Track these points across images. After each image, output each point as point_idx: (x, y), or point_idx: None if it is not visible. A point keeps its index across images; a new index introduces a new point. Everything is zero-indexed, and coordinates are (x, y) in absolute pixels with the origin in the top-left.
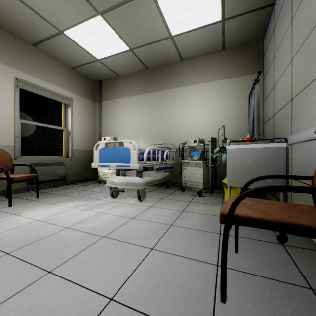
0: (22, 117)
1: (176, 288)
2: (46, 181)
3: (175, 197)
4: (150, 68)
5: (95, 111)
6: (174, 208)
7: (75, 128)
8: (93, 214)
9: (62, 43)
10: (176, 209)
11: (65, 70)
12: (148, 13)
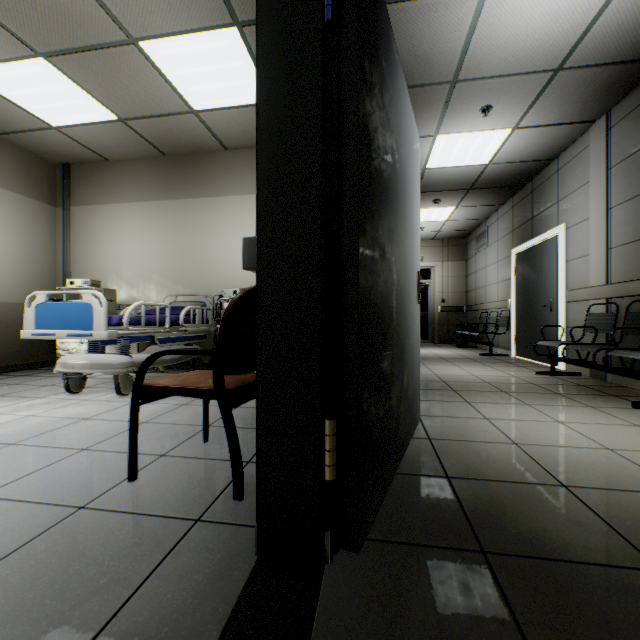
0: None
1: (83, 478)
2: None
3: None
4: (170, 155)
5: (55, 224)
6: (175, 401)
7: (3, 259)
8: (11, 419)
9: None
10: (175, 403)
11: None
12: (140, 71)
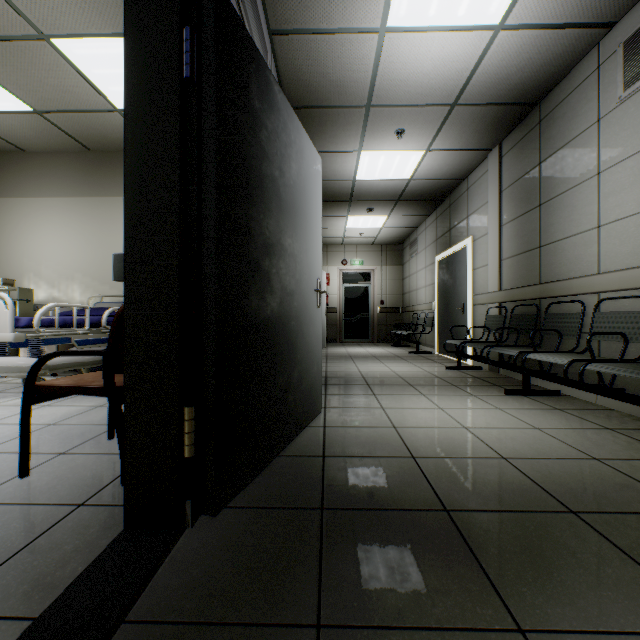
0: None
1: None
2: None
3: None
4: (96, 150)
5: None
6: (91, 403)
7: None
8: None
9: None
10: (91, 405)
11: None
12: (55, 67)
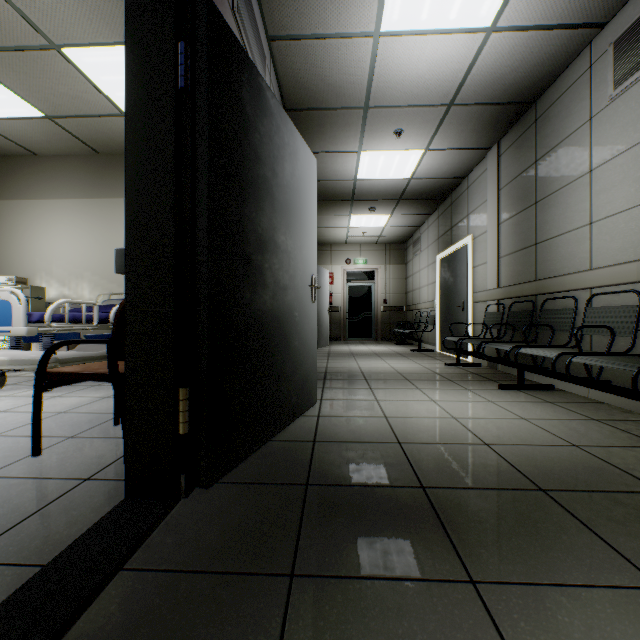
0: None
1: None
2: None
3: None
4: (104, 153)
5: None
6: (99, 395)
7: None
8: None
9: None
10: (98, 396)
11: None
12: (65, 74)
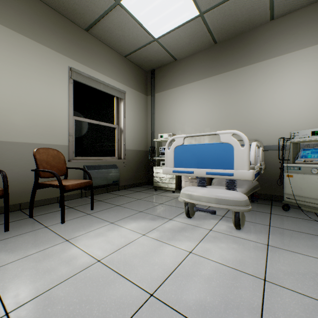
0: (76, 113)
1: None
2: (99, 187)
3: (286, 223)
4: (219, 42)
5: (146, 106)
6: None
7: (127, 125)
8: (178, 255)
9: (117, 21)
10: None
11: (117, 59)
12: None
